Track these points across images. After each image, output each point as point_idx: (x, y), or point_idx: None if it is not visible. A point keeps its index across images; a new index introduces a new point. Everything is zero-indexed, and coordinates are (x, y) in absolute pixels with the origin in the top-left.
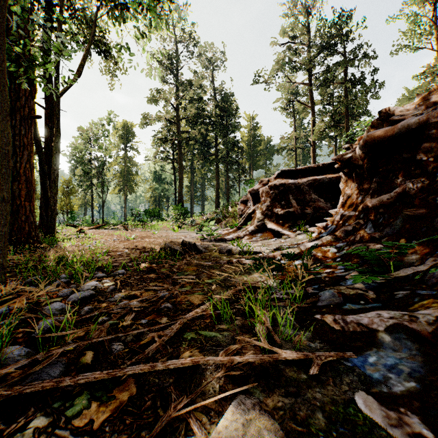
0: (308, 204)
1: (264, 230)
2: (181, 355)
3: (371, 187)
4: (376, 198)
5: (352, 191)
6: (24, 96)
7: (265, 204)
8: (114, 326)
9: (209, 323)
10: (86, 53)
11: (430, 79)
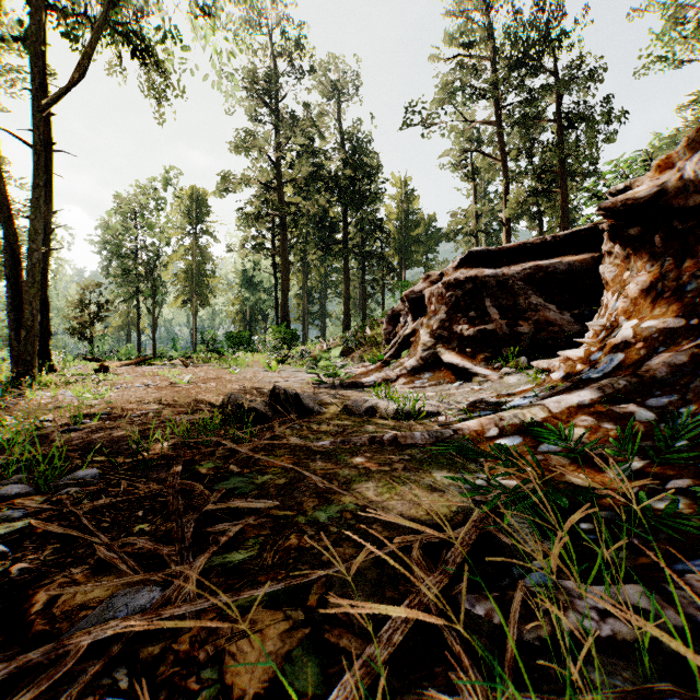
0: (523, 316)
1: (436, 366)
2: None
3: None
4: None
5: (652, 277)
6: None
7: (438, 317)
8: None
9: None
10: (98, 32)
11: None
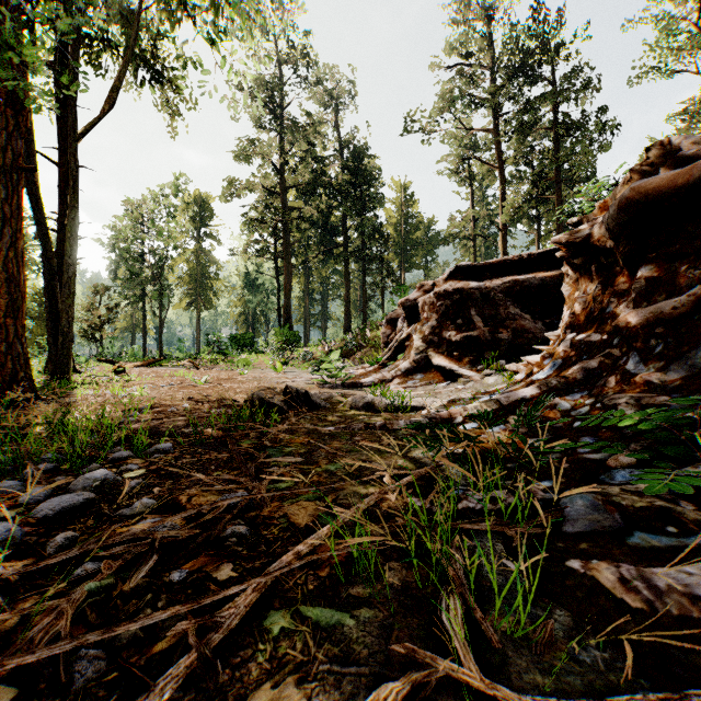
0: (503, 324)
1: (427, 368)
2: (248, 696)
3: (634, 287)
4: (648, 308)
5: (589, 299)
6: (5, 131)
7: (429, 324)
8: (100, 594)
9: (326, 579)
10: (124, 68)
11: (694, 122)
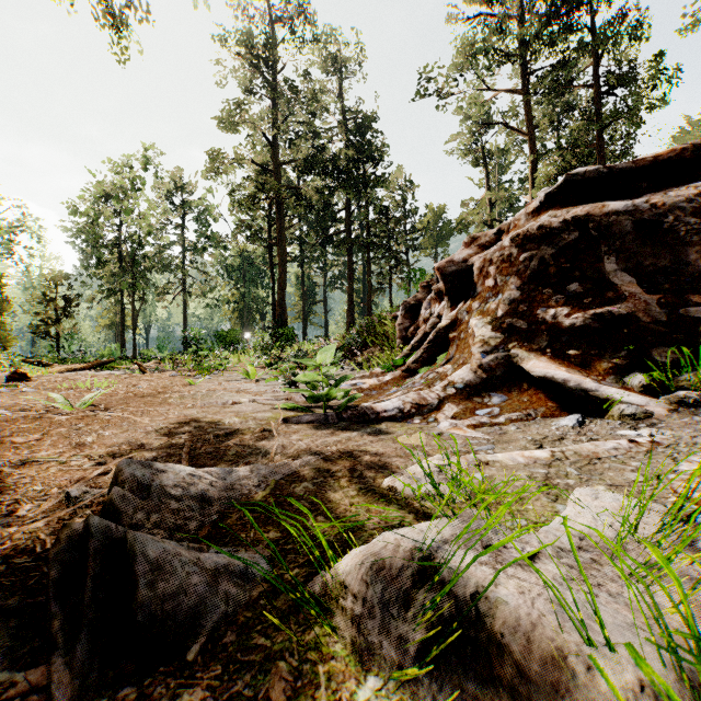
0: (700, 286)
1: (511, 381)
2: None
3: None
4: None
5: None
6: None
7: (504, 295)
8: None
9: None
10: None
11: None
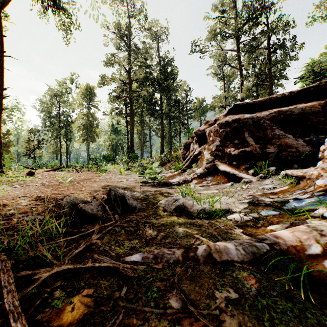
0: (270, 142)
1: (215, 172)
2: None
3: None
4: None
5: None
6: None
7: (215, 144)
8: None
9: None
10: None
11: None
